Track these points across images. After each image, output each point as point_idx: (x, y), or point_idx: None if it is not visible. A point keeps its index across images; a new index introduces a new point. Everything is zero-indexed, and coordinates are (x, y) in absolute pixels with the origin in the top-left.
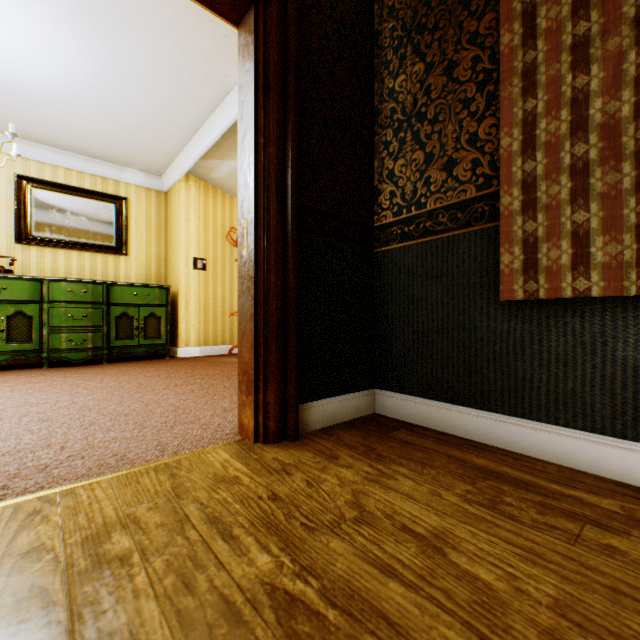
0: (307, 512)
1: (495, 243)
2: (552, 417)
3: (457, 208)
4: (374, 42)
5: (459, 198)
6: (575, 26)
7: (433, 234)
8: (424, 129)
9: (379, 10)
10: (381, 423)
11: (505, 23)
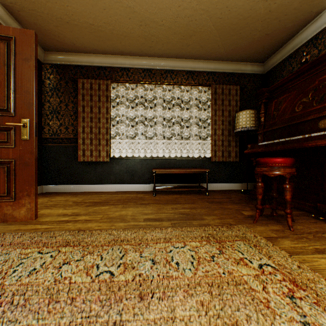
0: (40, 203)
1: (78, 149)
2: (88, 183)
3: (69, 139)
4: (43, 83)
5: (70, 137)
6: (91, 114)
7: (63, 144)
8: (60, 116)
9: (45, 75)
10: (47, 193)
11: (80, 106)
